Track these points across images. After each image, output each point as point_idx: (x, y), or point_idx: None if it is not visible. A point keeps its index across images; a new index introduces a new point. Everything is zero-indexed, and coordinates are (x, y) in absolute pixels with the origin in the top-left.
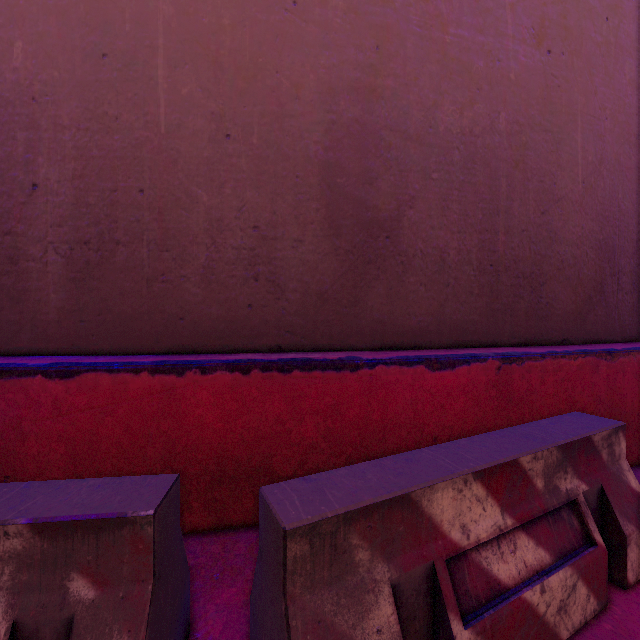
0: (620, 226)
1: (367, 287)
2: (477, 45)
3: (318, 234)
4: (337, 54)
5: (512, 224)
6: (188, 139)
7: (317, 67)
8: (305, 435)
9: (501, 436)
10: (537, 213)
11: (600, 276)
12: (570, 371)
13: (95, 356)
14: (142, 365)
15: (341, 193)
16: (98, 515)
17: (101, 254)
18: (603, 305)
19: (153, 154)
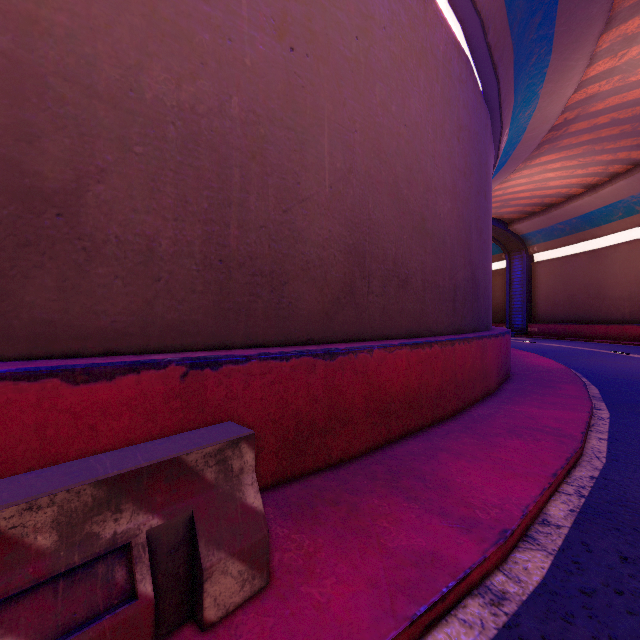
0: (371, 234)
1: (23, 277)
2: (201, 14)
3: None
4: None
5: (248, 218)
6: None
7: None
8: None
9: (37, 476)
10: (278, 210)
11: (350, 279)
12: (282, 373)
13: None
14: None
15: None
16: None
17: None
18: (353, 306)
19: None
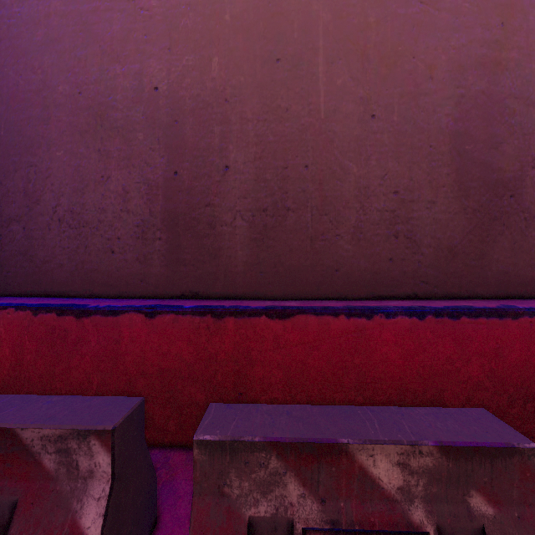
0: None
1: (492, 242)
2: None
3: (449, 196)
4: (465, 35)
5: None
6: (341, 121)
7: (448, 49)
8: (471, 374)
9: None
10: None
11: None
12: None
13: (276, 300)
14: (339, 309)
15: (469, 158)
16: (489, 443)
17: (275, 219)
18: None
19: (315, 136)
